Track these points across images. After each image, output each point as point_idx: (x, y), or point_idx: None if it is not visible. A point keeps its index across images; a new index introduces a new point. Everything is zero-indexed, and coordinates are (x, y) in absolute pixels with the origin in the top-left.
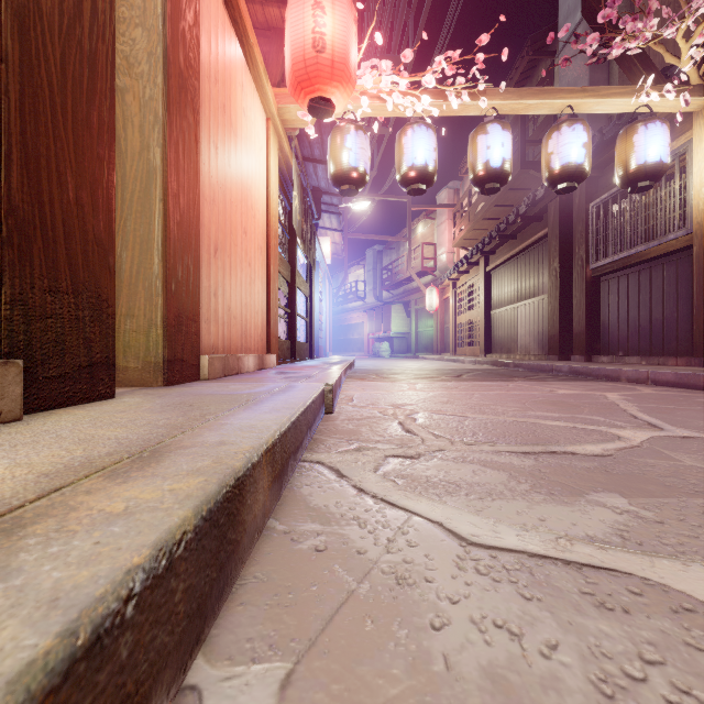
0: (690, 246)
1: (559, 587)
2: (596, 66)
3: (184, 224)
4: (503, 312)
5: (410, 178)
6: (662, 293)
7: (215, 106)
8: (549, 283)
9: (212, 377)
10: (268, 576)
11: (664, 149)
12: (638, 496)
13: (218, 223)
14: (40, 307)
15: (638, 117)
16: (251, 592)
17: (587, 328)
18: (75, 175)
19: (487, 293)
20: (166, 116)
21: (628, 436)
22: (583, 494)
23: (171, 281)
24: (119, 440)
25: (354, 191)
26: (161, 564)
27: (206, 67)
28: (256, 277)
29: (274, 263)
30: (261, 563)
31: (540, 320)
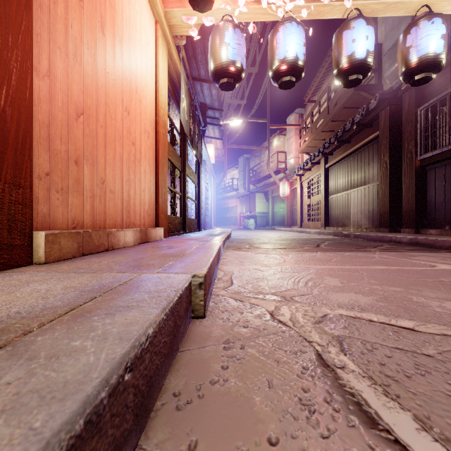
0: None
1: None
2: None
3: None
4: (338, 197)
5: (282, 71)
6: None
7: None
8: (380, 173)
9: (55, 259)
10: None
11: None
12: None
13: (83, 85)
14: None
15: None
16: None
17: (416, 207)
18: None
19: (326, 183)
20: None
21: None
22: None
23: None
24: None
25: (232, 85)
26: None
27: None
28: (142, 158)
29: (162, 149)
30: None
31: (370, 202)
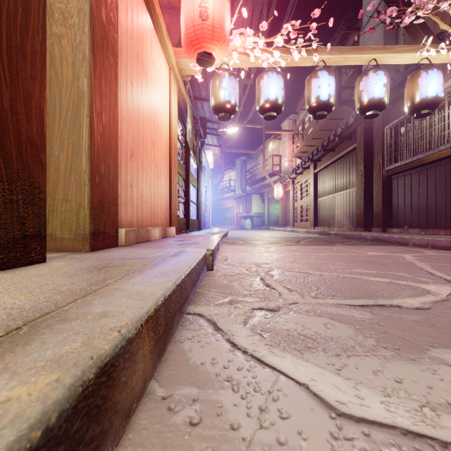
0: None
1: None
2: (388, 36)
3: (106, 135)
4: (325, 200)
5: (266, 108)
6: (435, 186)
7: (130, 54)
8: (357, 180)
9: (128, 244)
10: None
11: (439, 87)
12: None
13: (133, 137)
14: None
15: (421, 66)
16: None
17: (383, 210)
18: (9, 89)
19: (315, 187)
20: (91, 55)
21: (434, 290)
22: (423, 350)
23: (95, 175)
24: (12, 310)
25: (228, 117)
26: None
27: (124, 26)
28: (161, 175)
29: (174, 166)
30: (133, 444)
31: (351, 205)
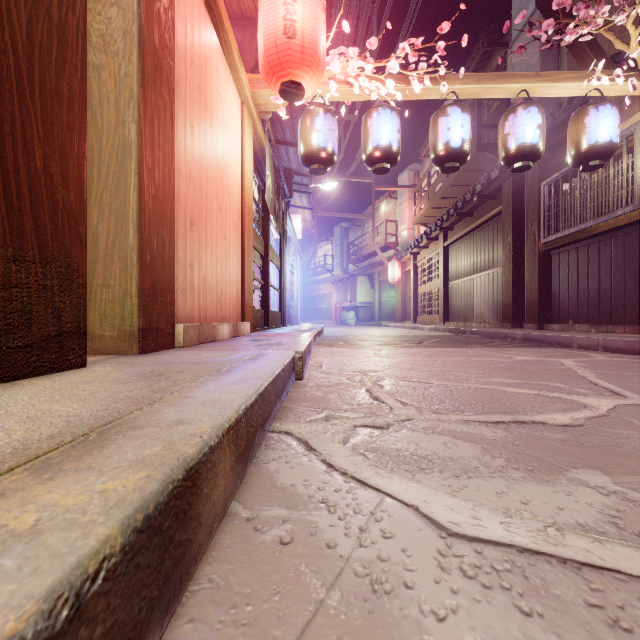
0: (637, 222)
1: (560, 597)
2: (547, 56)
3: (159, 198)
4: (460, 284)
5: (375, 158)
6: (610, 265)
7: (190, 87)
8: (503, 256)
9: (187, 345)
10: (225, 580)
11: (614, 129)
12: (621, 473)
13: (194, 199)
14: (3, 276)
15: (589, 100)
16: (203, 602)
17: (539, 298)
18: (43, 144)
19: (445, 266)
20: (141, 92)
21: (593, 404)
22: (562, 471)
23: (145, 252)
24: (69, 418)
25: (323, 170)
26: (59, 618)
27: (182, 50)
28: (231, 250)
29: (248, 237)
30: (218, 561)
31: (495, 291)
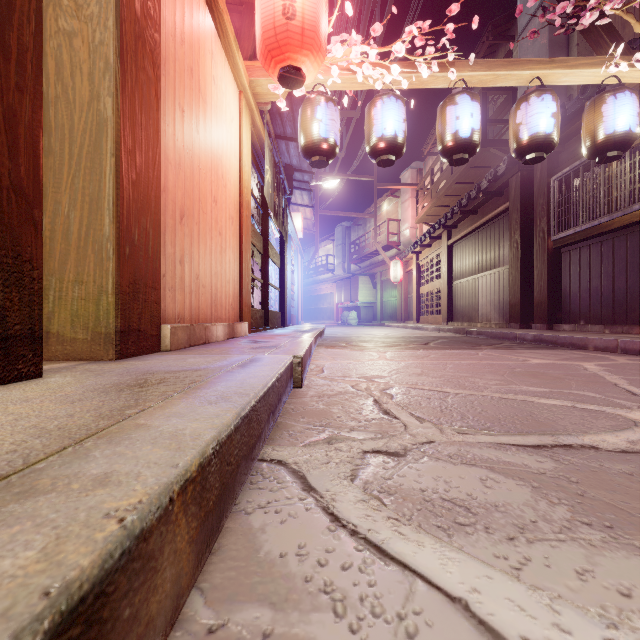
0: None
1: None
2: (556, 47)
3: (141, 184)
4: (464, 283)
5: (380, 149)
6: (626, 263)
7: (180, 67)
8: (510, 254)
9: (175, 348)
10: None
11: (634, 118)
12: None
13: (184, 189)
14: None
15: (606, 87)
16: None
17: (549, 297)
18: None
19: (449, 265)
20: (118, 62)
21: None
22: None
23: (124, 244)
24: None
25: (324, 163)
26: None
27: (170, 25)
28: (227, 247)
29: (246, 233)
30: None
31: (501, 290)
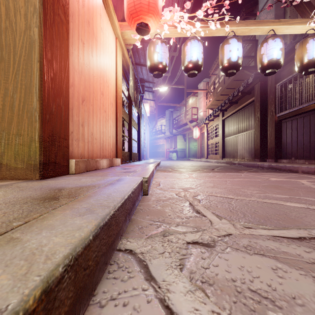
0: None
1: None
2: (278, 18)
3: (56, 80)
4: (230, 139)
5: (189, 67)
6: None
7: (82, 19)
8: (255, 124)
9: (78, 172)
10: None
11: None
12: None
13: (84, 86)
14: None
15: (308, 34)
16: None
17: (275, 145)
18: None
19: (223, 129)
20: (41, 8)
21: None
22: None
23: (45, 113)
24: None
25: (160, 75)
26: None
27: None
28: (109, 118)
29: (119, 112)
30: None
31: (250, 142)
